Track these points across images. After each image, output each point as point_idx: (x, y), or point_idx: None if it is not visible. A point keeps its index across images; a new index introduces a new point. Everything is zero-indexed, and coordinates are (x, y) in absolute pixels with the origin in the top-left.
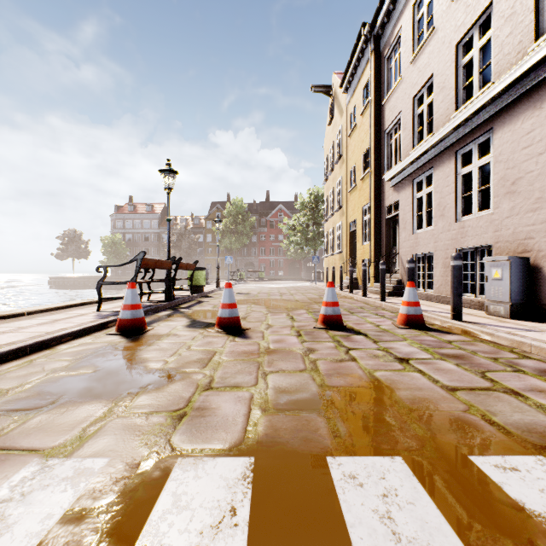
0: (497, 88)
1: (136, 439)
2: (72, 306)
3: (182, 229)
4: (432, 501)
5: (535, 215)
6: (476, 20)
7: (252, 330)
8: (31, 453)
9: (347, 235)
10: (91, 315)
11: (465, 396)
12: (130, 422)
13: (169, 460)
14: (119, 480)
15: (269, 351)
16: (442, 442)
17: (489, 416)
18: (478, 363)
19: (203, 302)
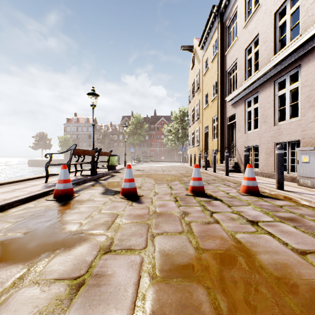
0: (305, 37)
1: None
2: (31, 179)
3: (105, 132)
4: None
5: None
6: None
7: (144, 196)
8: None
9: (203, 134)
10: (41, 185)
11: None
12: (32, 294)
13: None
14: None
15: (155, 214)
16: None
17: None
18: (309, 225)
19: (115, 176)
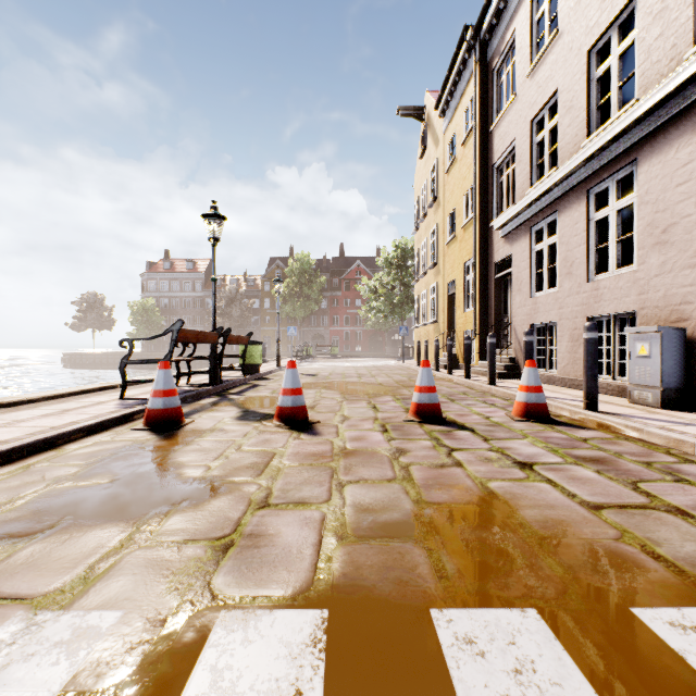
0: (643, 106)
1: (162, 582)
2: (89, 392)
3: (232, 292)
4: (586, 680)
5: (694, 272)
6: (614, 19)
7: (322, 424)
8: (13, 603)
9: (444, 299)
10: (112, 403)
11: (614, 517)
12: (155, 556)
13: (208, 614)
14: (135, 646)
15: (345, 452)
16: (590, 586)
17: (651, 547)
18: (625, 469)
19: (259, 386)
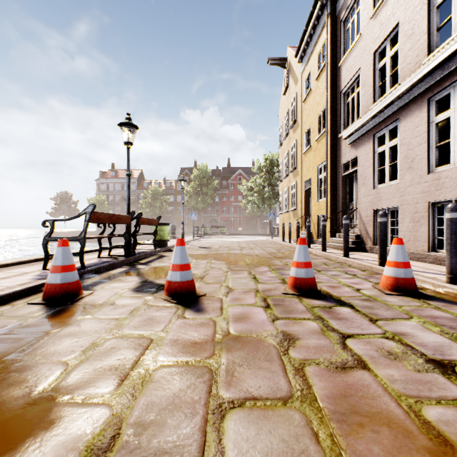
0: None
1: None
2: (25, 262)
3: (155, 191)
4: None
5: None
6: None
7: (208, 297)
8: None
9: (302, 193)
10: (33, 274)
11: None
12: None
13: None
14: None
15: (228, 339)
16: None
17: None
18: None
19: (164, 257)
